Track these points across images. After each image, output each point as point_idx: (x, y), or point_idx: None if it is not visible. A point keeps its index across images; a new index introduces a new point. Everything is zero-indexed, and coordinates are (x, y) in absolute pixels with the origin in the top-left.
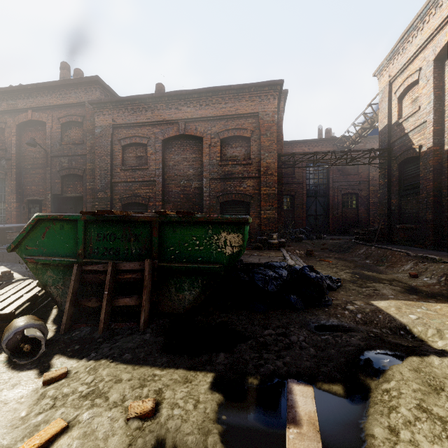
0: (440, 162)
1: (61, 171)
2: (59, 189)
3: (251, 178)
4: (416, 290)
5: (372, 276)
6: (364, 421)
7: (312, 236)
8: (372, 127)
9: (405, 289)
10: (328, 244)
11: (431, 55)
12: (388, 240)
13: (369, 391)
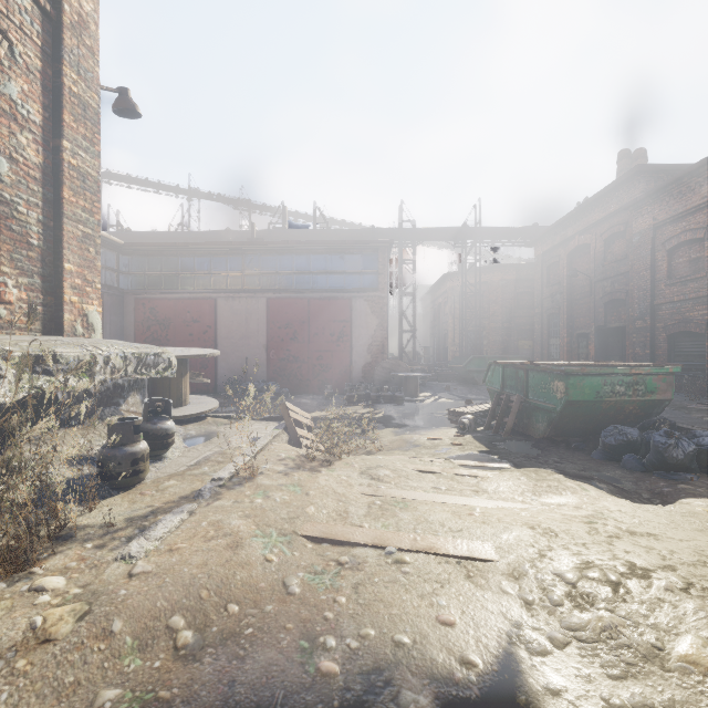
0: None
1: (603, 297)
2: (601, 319)
3: None
4: None
5: None
6: None
7: None
8: None
9: None
10: None
11: None
12: None
13: None
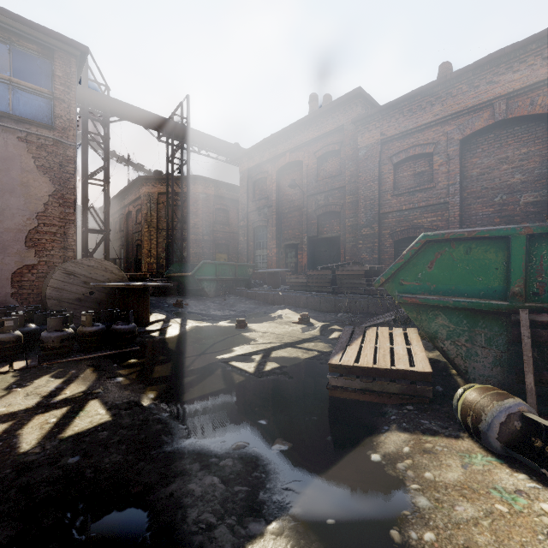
0: None
1: (317, 210)
2: (314, 230)
3: None
4: None
5: None
6: None
7: None
8: None
9: None
10: None
11: None
12: None
13: None
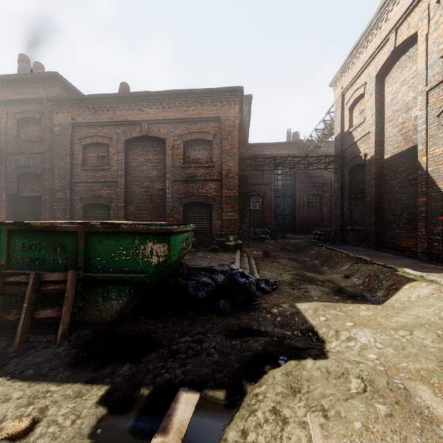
0: (381, 170)
1: (17, 169)
2: (14, 188)
3: (213, 181)
4: (342, 291)
5: (311, 277)
6: (228, 425)
7: (277, 235)
8: (331, 134)
9: (333, 290)
10: (288, 244)
11: (373, 72)
12: (341, 240)
13: (245, 396)
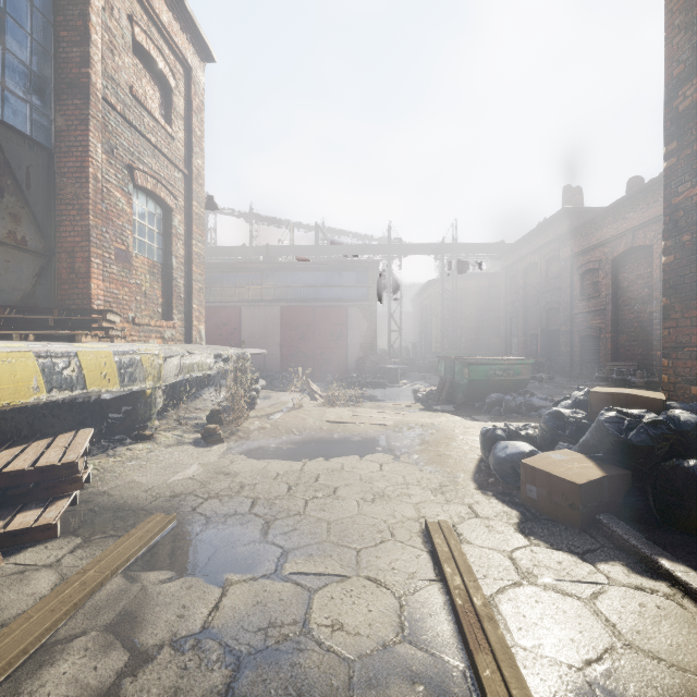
0: None
1: (545, 306)
2: (544, 323)
3: None
4: None
5: None
6: None
7: None
8: None
9: None
10: None
11: None
12: None
13: None
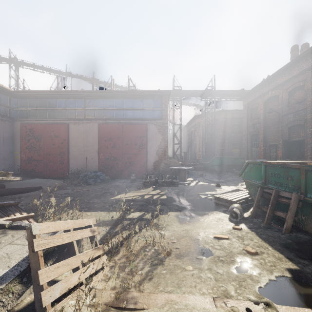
0: None
1: (288, 124)
2: (286, 136)
3: None
4: None
5: None
6: None
7: None
8: None
9: None
10: None
11: None
12: None
13: None
